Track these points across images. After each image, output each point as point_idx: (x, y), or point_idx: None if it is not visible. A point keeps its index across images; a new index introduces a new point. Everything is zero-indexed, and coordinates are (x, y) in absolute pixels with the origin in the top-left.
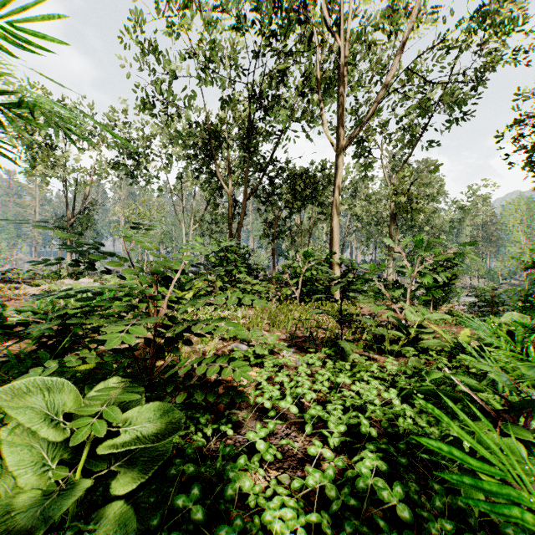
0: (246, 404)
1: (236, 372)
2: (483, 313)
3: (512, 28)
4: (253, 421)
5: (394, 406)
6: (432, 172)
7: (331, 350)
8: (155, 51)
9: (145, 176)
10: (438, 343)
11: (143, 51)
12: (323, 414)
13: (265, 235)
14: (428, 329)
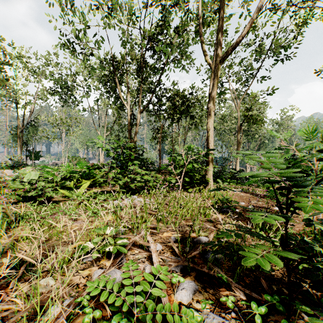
0: None
1: None
2: None
3: None
4: None
5: None
6: (270, 95)
7: None
8: (72, 1)
9: (72, 99)
10: None
11: None
12: None
13: (154, 138)
14: None
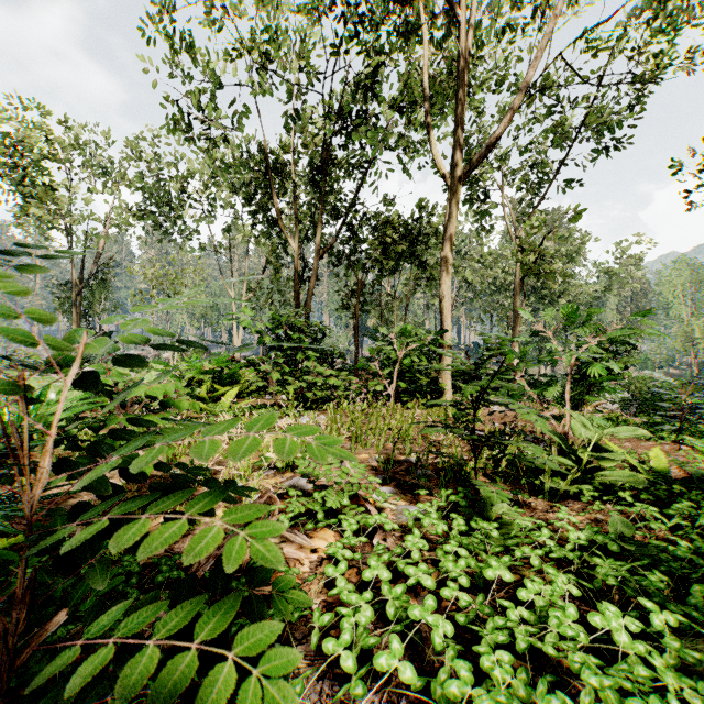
0: (304, 626)
1: (246, 682)
2: (665, 419)
3: (686, 21)
4: (317, 683)
5: (620, 650)
6: (575, 221)
7: (459, 496)
8: (190, 48)
9: (180, 227)
10: (631, 478)
11: (172, 47)
12: (480, 697)
13: (344, 307)
14: (616, 455)
